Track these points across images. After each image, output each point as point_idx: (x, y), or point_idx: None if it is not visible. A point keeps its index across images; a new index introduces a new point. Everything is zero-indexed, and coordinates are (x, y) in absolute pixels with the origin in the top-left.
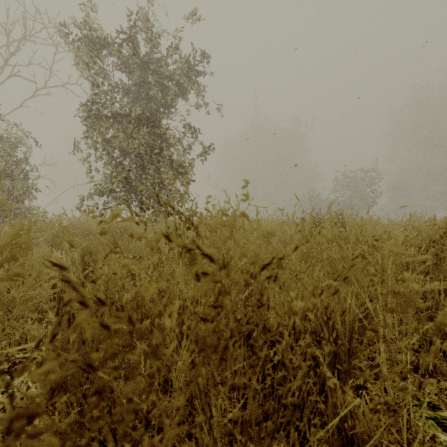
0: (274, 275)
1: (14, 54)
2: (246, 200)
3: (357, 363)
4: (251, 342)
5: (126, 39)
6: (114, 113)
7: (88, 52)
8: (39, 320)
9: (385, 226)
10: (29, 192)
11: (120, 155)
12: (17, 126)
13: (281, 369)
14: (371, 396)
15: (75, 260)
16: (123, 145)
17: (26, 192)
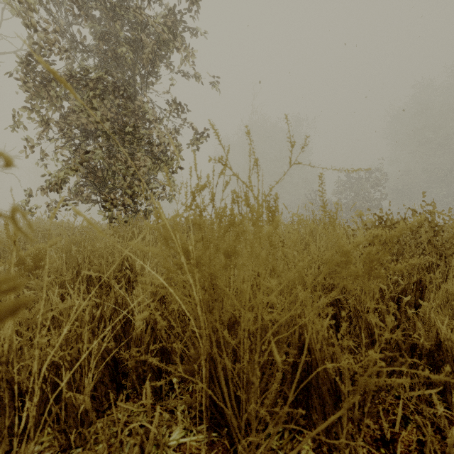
0: None
1: None
2: None
3: None
4: None
5: None
6: (70, 78)
7: None
8: None
9: None
10: None
11: (82, 136)
12: None
13: None
14: None
15: None
16: (82, 120)
17: None
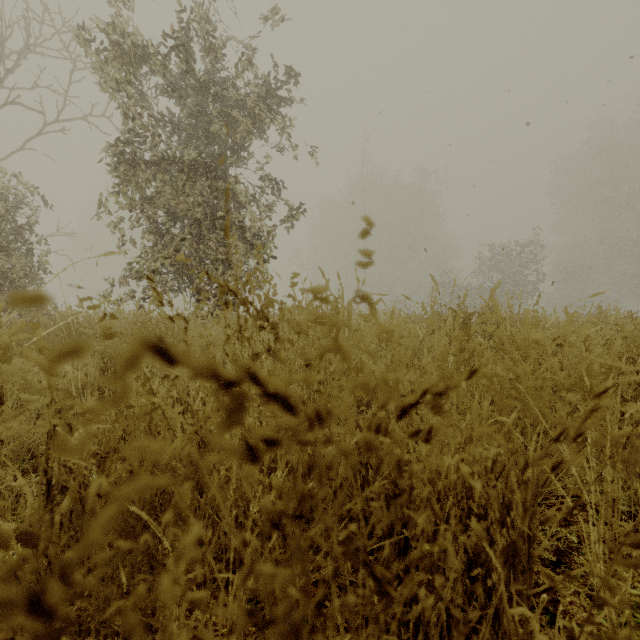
0: (426, 427)
1: (11, 72)
2: (371, 264)
3: (543, 554)
4: (379, 569)
5: (175, 48)
6: (157, 158)
7: (119, 68)
8: (31, 470)
9: (589, 324)
10: (34, 274)
11: (167, 219)
12: (15, 176)
13: (417, 565)
14: (565, 606)
15: (54, 384)
16: (171, 205)
17: (30, 274)
